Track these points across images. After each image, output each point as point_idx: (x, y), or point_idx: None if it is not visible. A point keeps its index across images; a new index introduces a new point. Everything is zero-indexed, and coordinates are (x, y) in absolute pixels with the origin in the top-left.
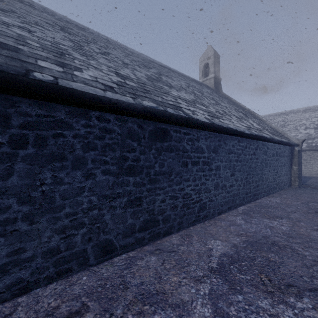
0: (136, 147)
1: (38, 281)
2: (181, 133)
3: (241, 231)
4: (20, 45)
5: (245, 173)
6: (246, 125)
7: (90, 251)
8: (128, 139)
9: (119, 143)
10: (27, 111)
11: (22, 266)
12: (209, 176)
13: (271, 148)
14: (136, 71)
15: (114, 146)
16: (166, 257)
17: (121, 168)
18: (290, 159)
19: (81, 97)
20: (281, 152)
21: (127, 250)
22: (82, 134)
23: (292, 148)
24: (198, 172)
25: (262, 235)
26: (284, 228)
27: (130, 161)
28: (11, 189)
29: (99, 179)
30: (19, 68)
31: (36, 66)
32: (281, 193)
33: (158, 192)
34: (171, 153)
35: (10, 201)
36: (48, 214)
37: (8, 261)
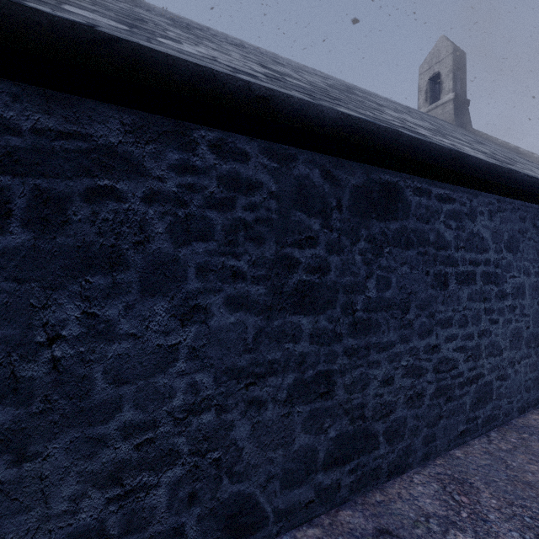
0: (318, 234)
1: None
2: (432, 198)
3: None
4: None
5: None
6: None
7: (192, 532)
8: (298, 209)
9: (272, 220)
10: (5, 116)
11: None
12: (498, 311)
13: None
14: (303, 74)
15: (258, 230)
16: None
17: (278, 292)
18: None
19: (164, 71)
20: None
21: (295, 522)
22: (171, 193)
23: None
24: (471, 302)
25: None
26: None
27: (302, 272)
28: None
29: (219, 322)
30: None
31: (49, 5)
32: None
33: (374, 356)
34: (406, 250)
35: None
36: (71, 429)
37: None
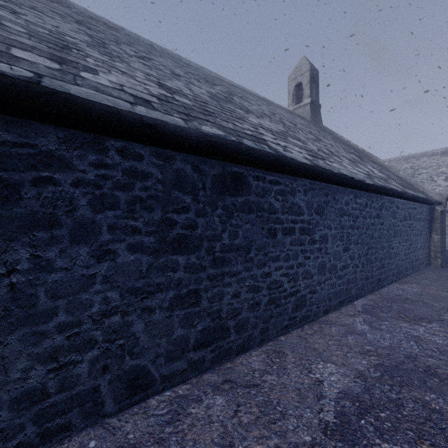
0: (190, 205)
1: None
2: (266, 182)
3: (367, 346)
4: None
5: (365, 246)
6: (365, 172)
7: (105, 390)
8: (176, 190)
9: (159, 196)
10: None
11: None
12: (310, 251)
13: (402, 208)
14: (193, 86)
15: (150, 202)
16: (241, 398)
17: (163, 241)
18: (429, 225)
19: (86, 110)
20: (416, 214)
21: (175, 383)
22: (91, 180)
23: (431, 207)
24: (292, 246)
25: (404, 354)
26: (439, 341)
27: (179, 229)
28: None
29: (123, 260)
30: None
31: (3, 55)
32: (417, 276)
33: (227, 280)
34: (249, 214)
35: None
36: (23, 327)
37: None
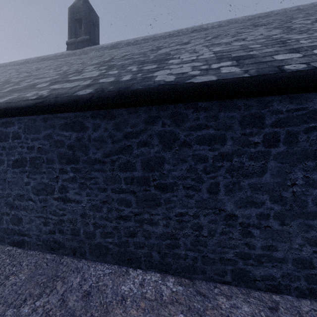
0: None
1: (288, 288)
2: None
3: None
4: (249, 52)
5: None
6: None
7: None
8: None
9: None
10: (277, 108)
11: (274, 264)
12: None
13: None
14: None
15: None
16: None
17: None
18: None
19: None
20: None
21: None
22: None
23: None
24: None
25: None
26: None
27: None
28: (264, 185)
29: None
30: (270, 68)
31: (277, 62)
32: None
33: None
34: None
35: (264, 198)
36: (299, 219)
37: (262, 253)
